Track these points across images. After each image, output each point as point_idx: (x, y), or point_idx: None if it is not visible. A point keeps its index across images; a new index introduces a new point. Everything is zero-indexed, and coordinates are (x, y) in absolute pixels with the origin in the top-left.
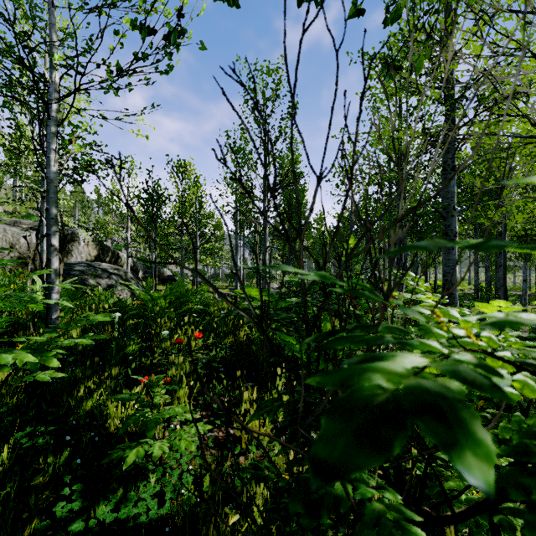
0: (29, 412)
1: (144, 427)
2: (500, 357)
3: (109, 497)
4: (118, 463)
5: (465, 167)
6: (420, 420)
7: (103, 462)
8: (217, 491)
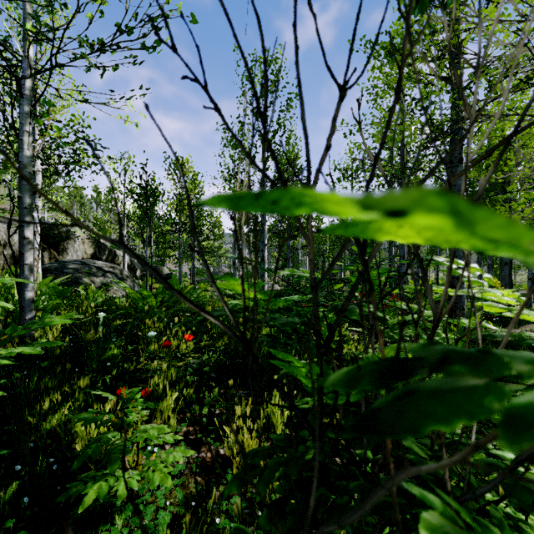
0: None
1: (106, 458)
2: None
3: None
4: (78, 499)
5: (472, 160)
6: None
7: (57, 500)
8: (200, 533)
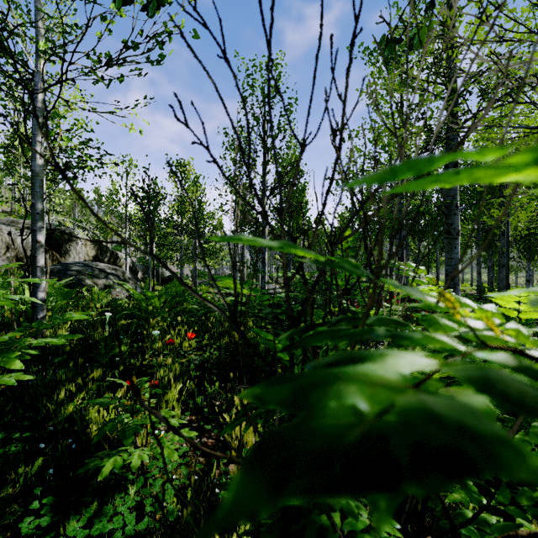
0: (4, 417)
1: (121, 434)
2: (537, 357)
3: (82, 512)
4: (96, 473)
5: (467, 164)
6: (426, 487)
7: (78, 472)
8: (202, 503)
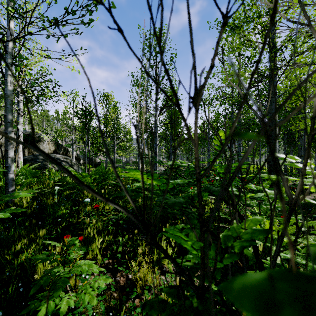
0: None
1: (53, 286)
2: None
3: None
4: (36, 311)
5: (282, 93)
6: None
7: (21, 313)
8: None
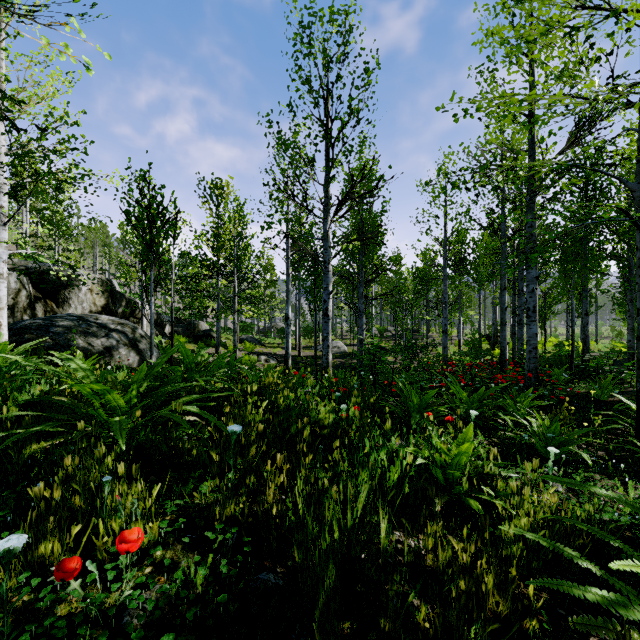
0: None
1: None
2: None
3: None
4: None
5: None
6: None
7: None
8: None
